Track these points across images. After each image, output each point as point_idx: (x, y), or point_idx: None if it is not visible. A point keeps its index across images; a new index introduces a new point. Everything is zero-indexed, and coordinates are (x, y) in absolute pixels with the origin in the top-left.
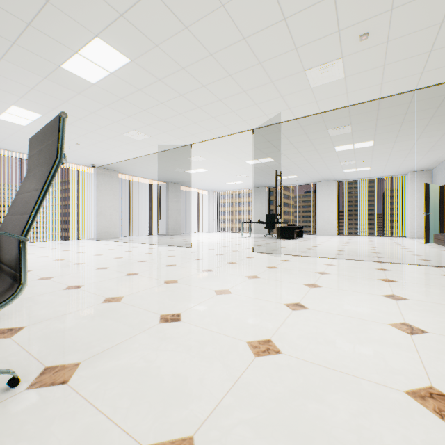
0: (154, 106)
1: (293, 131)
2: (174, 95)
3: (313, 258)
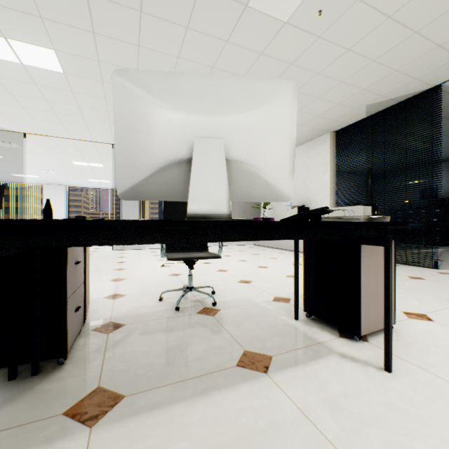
0: (32, 97)
1: None
2: (71, 103)
3: None
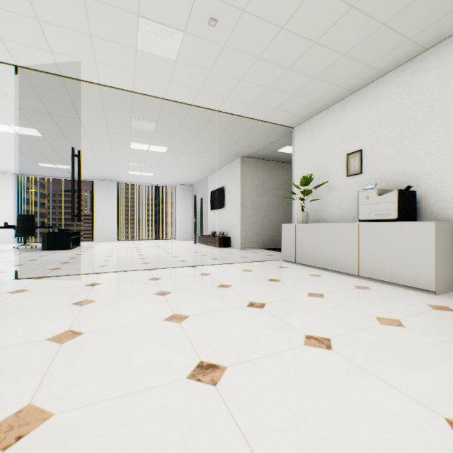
0: None
1: (90, 101)
2: None
3: (126, 273)
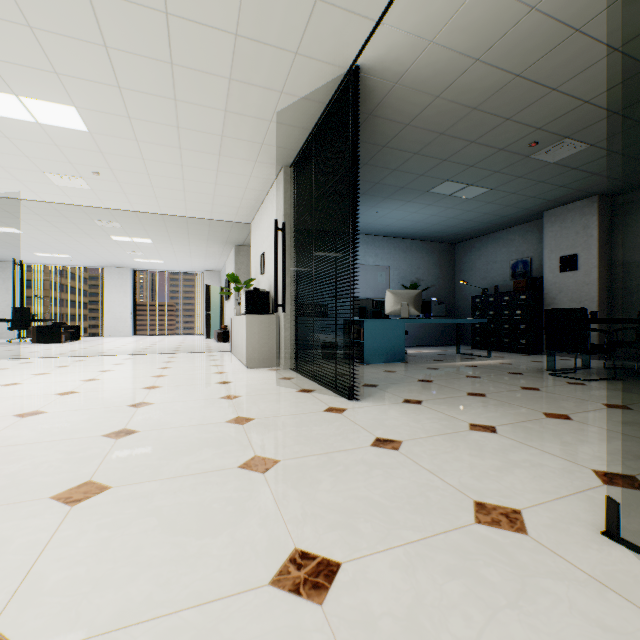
0: None
1: (47, 211)
2: None
3: (67, 358)
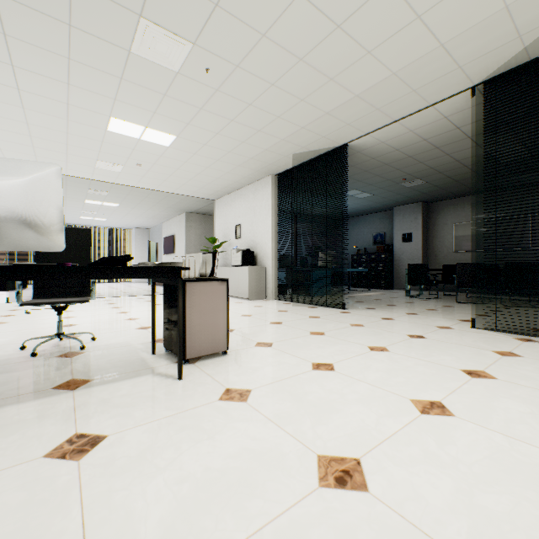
0: None
1: None
2: None
3: None
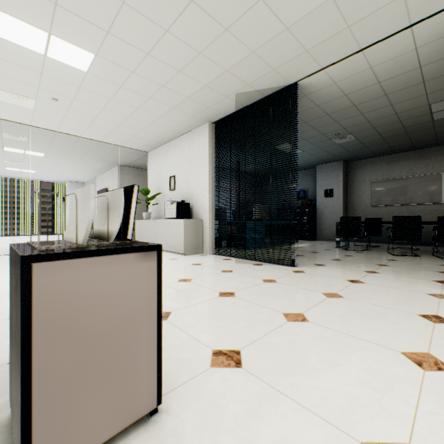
0: None
1: None
2: None
3: None
